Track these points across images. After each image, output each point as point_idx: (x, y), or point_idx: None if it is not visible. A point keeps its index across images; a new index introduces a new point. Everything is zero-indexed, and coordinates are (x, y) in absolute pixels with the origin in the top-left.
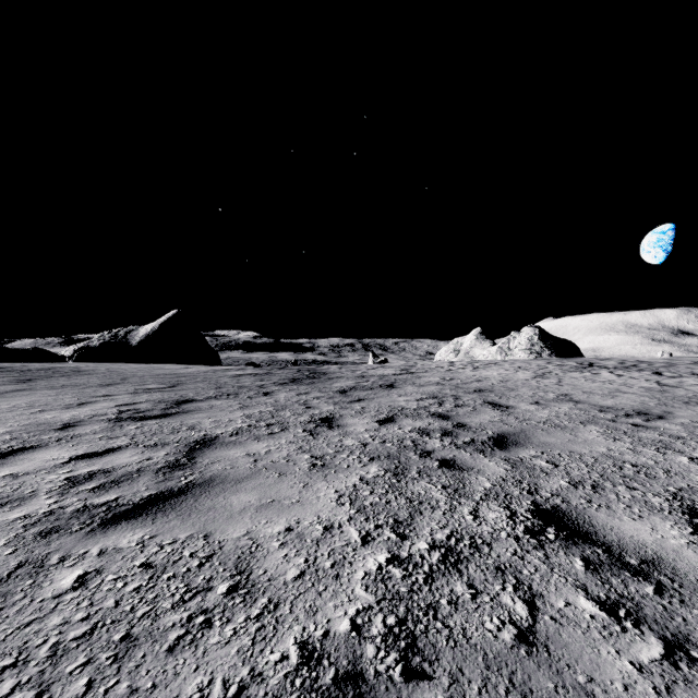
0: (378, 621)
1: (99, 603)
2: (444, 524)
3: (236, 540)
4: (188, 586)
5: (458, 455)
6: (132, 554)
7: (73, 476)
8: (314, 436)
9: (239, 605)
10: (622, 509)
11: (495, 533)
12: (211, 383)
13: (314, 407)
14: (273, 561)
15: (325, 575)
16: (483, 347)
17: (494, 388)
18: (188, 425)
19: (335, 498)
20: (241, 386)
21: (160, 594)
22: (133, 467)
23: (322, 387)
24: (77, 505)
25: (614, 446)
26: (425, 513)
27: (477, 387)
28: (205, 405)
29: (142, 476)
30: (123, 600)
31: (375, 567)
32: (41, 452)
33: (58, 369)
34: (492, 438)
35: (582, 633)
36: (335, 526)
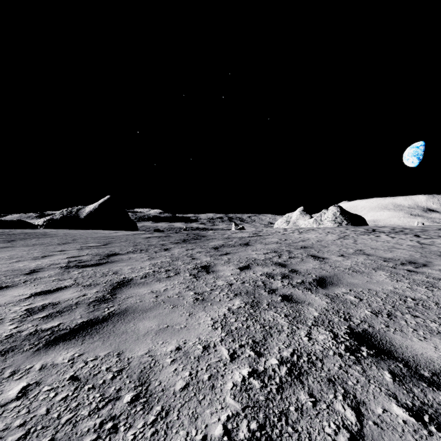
0: (244, 426)
1: (34, 411)
2: (288, 344)
3: (140, 357)
4: (102, 395)
5: (294, 292)
6: (64, 369)
7: (31, 307)
8: (197, 279)
9: (139, 412)
10: (411, 332)
11: (325, 351)
12: (130, 242)
13: (197, 258)
14: (166, 374)
15: (204, 386)
16: (305, 219)
17: (313, 246)
18: (113, 271)
19: (211, 324)
20: (150, 244)
21: (81, 403)
22: (73, 301)
23: (202, 245)
24: (30, 330)
25: (398, 285)
26: (274, 335)
27: (302, 245)
28: (126, 257)
29: (78, 307)
30: (53, 408)
31: (240, 379)
32: (12, 290)
33: (32, 233)
34: (315, 280)
35: (399, 436)
36: (211, 345)
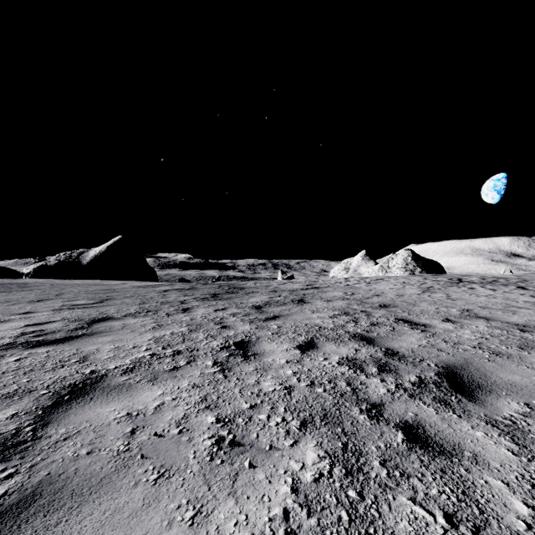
0: None
1: None
2: None
3: None
4: None
5: (420, 413)
6: None
7: None
8: (225, 374)
9: None
10: None
11: None
12: (137, 298)
13: (229, 326)
14: None
15: None
16: (368, 266)
17: (396, 303)
18: (81, 355)
19: None
20: (164, 301)
21: None
22: None
23: (239, 302)
24: None
25: None
26: None
27: (380, 302)
28: (118, 324)
29: None
30: None
31: None
32: None
33: (6, 285)
34: (442, 376)
35: None
36: None
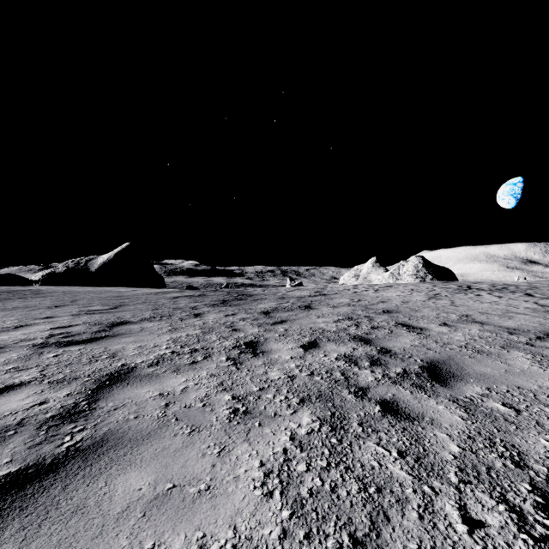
0: None
1: None
2: (430, 547)
3: None
4: None
5: (398, 393)
6: None
7: None
8: (238, 366)
9: None
10: None
11: None
12: (150, 304)
13: (240, 329)
14: None
15: None
16: (378, 273)
17: (400, 309)
18: (109, 352)
19: (259, 481)
20: (176, 307)
21: None
22: (16, 417)
23: (248, 308)
24: None
25: None
26: (393, 516)
27: (384, 308)
28: (137, 327)
29: (18, 433)
30: None
31: None
32: None
33: (20, 291)
34: (424, 369)
35: None
36: None
